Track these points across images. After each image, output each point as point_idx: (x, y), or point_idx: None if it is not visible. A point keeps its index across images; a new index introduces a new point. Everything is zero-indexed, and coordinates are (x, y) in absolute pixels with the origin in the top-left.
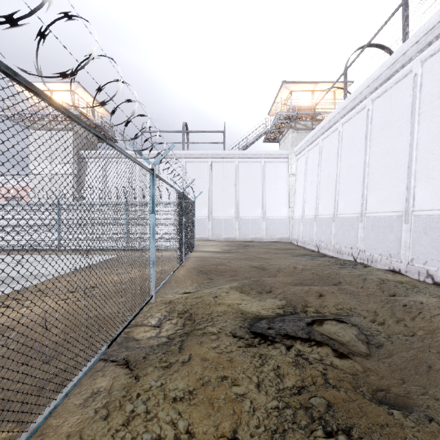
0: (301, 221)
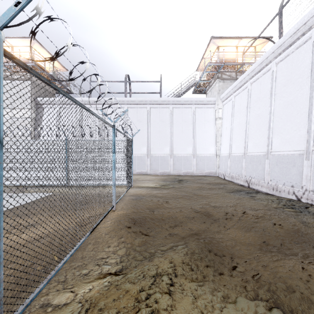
0: (228, 158)
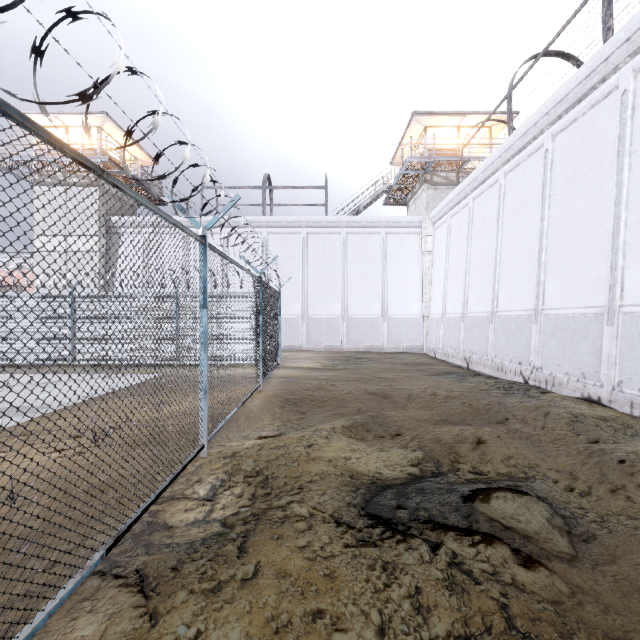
0: (441, 322)
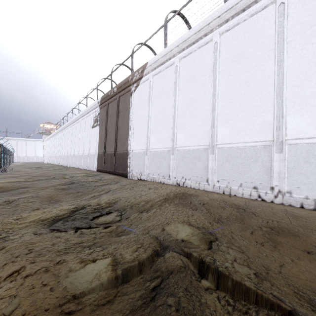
0: (45, 157)
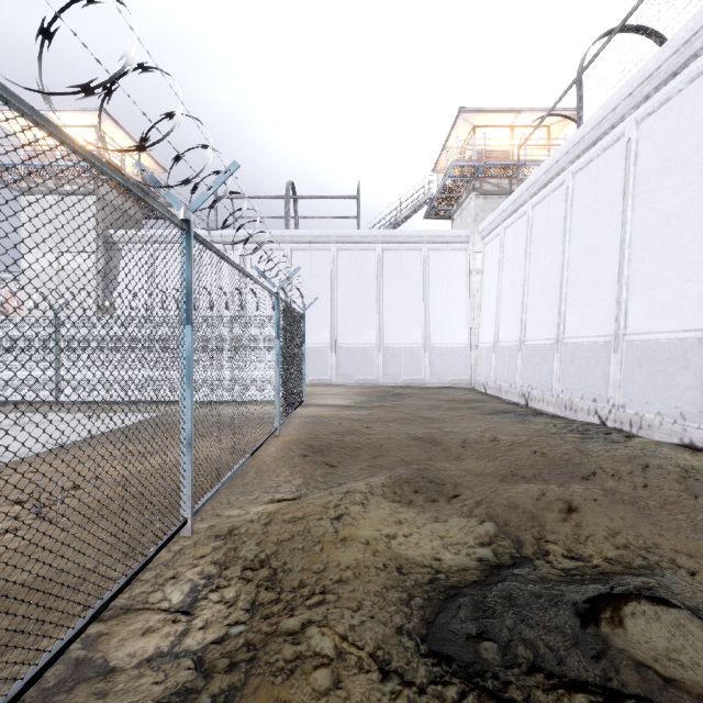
0: (493, 352)
